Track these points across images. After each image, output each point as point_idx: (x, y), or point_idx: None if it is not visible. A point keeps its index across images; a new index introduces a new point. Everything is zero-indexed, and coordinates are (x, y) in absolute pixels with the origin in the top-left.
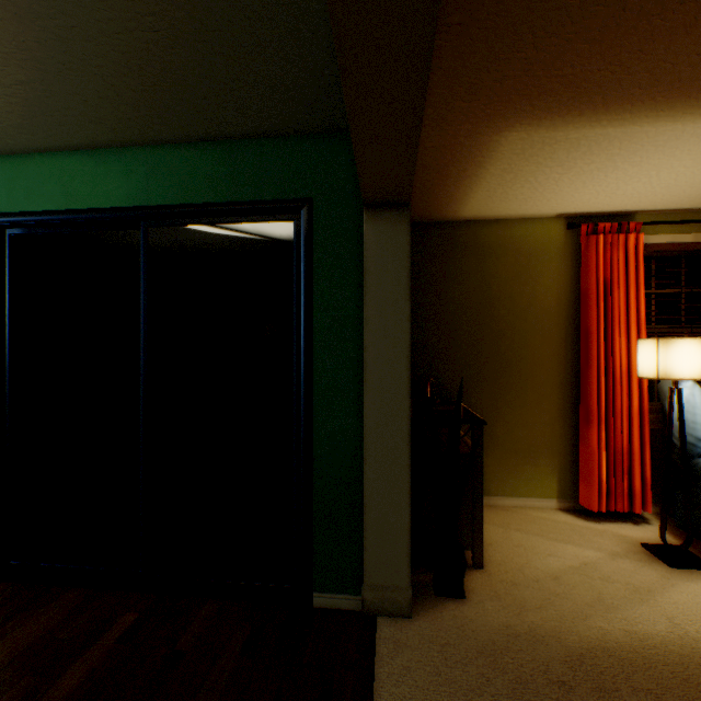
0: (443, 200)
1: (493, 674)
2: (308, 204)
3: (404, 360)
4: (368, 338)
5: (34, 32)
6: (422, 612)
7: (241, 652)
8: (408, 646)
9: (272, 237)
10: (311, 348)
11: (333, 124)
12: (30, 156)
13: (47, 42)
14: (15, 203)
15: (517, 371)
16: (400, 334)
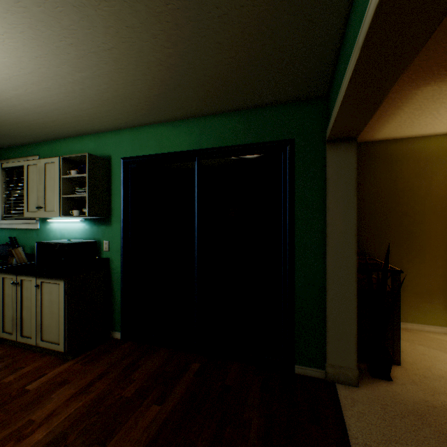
0: (365, 130)
1: (422, 425)
2: (291, 142)
3: (353, 232)
4: (329, 219)
5: (171, 73)
6: (364, 385)
7: (260, 390)
8: (359, 402)
9: (252, 159)
10: (293, 225)
11: (308, 95)
12: (141, 127)
13: (175, 76)
14: (135, 151)
15: (416, 239)
16: (350, 216)
